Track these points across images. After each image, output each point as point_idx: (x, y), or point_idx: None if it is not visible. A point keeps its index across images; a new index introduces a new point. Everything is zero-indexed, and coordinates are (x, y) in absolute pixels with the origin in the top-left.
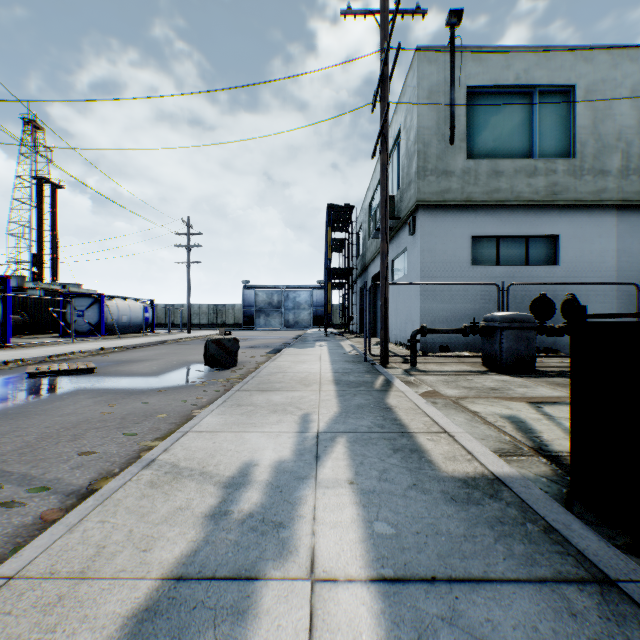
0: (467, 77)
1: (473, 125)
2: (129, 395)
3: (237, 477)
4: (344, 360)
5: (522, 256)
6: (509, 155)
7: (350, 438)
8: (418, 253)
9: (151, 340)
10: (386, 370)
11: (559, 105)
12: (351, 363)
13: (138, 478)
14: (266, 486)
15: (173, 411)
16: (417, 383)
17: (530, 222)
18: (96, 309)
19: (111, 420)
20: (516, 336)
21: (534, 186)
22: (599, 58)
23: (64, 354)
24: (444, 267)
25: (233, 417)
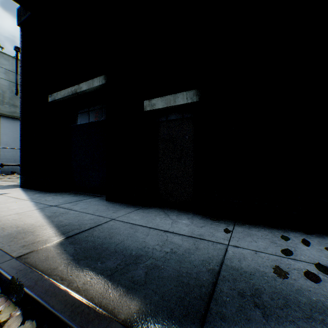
0: None
1: None
2: None
3: None
4: None
5: None
6: None
7: None
8: (0, 134)
9: None
10: None
11: None
12: None
13: None
14: None
15: None
16: None
17: None
18: None
19: None
20: None
21: None
22: None
23: None
24: (14, 141)
25: None
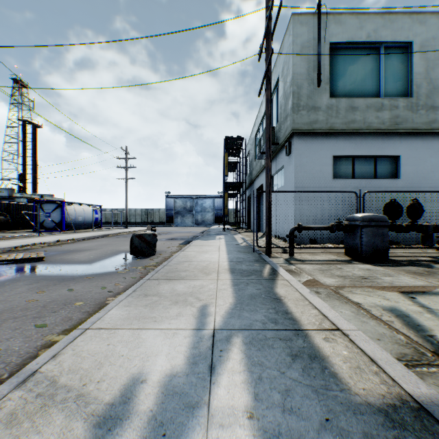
0: (330, 36)
1: (334, 72)
2: (61, 282)
3: (117, 404)
4: (237, 250)
5: (371, 171)
6: (362, 95)
7: (246, 338)
8: (293, 169)
9: (97, 234)
10: (271, 259)
11: (400, 57)
12: (243, 253)
13: (0, 406)
14: (147, 423)
15: (91, 298)
16: (298, 272)
17: (378, 145)
18: (59, 212)
19: (33, 308)
20: (373, 232)
21: (381, 118)
22: (430, 21)
23: (27, 245)
24: (313, 179)
25: (137, 309)
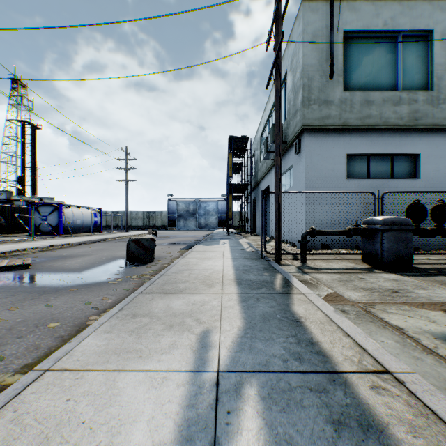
0: (344, 24)
1: (348, 64)
2: (41, 294)
3: None
4: (243, 257)
5: (388, 171)
6: (378, 88)
7: (262, 387)
8: (303, 168)
9: (95, 238)
10: (281, 267)
11: (419, 47)
12: (249, 260)
13: None
14: None
15: (70, 317)
16: (315, 283)
17: (395, 143)
18: (56, 215)
19: None
20: (396, 237)
21: (399, 113)
22: None
23: (17, 250)
24: (324, 180)
25: (119, 337)
